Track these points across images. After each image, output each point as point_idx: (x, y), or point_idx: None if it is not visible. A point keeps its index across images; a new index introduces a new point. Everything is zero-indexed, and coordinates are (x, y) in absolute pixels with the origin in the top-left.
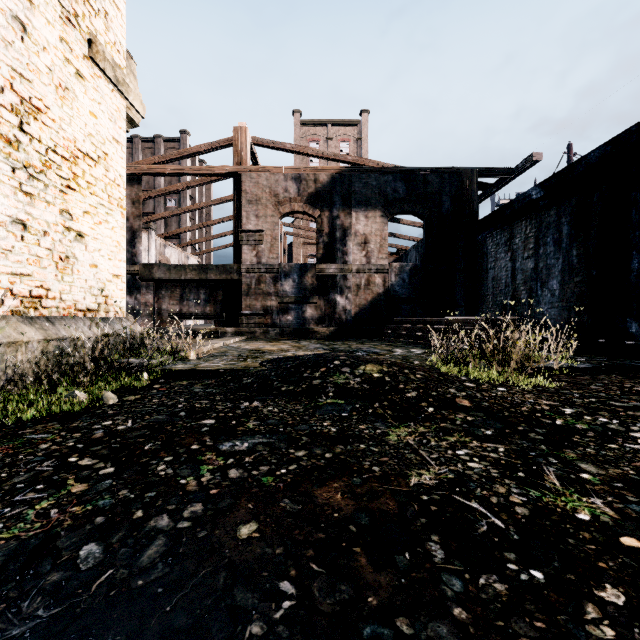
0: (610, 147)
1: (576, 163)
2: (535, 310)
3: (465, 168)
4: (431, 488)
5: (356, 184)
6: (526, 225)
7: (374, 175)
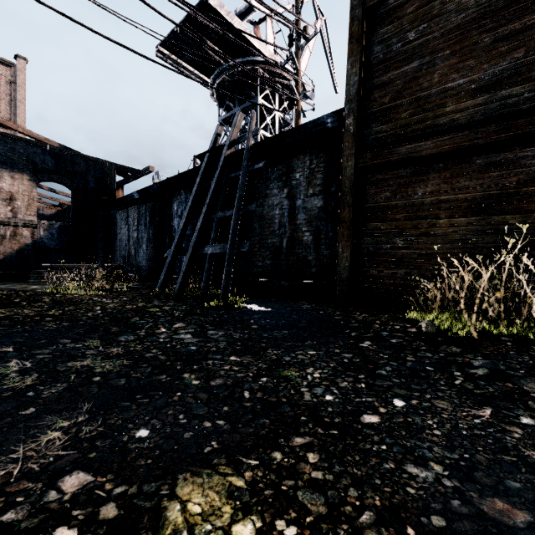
0: (159, 185)
1: (150, 187)
2: (138, 260)
3: (107, 161)
4: (2, 316)
5: (0, 146)
6: (134, 211)
7: (22, 144)
